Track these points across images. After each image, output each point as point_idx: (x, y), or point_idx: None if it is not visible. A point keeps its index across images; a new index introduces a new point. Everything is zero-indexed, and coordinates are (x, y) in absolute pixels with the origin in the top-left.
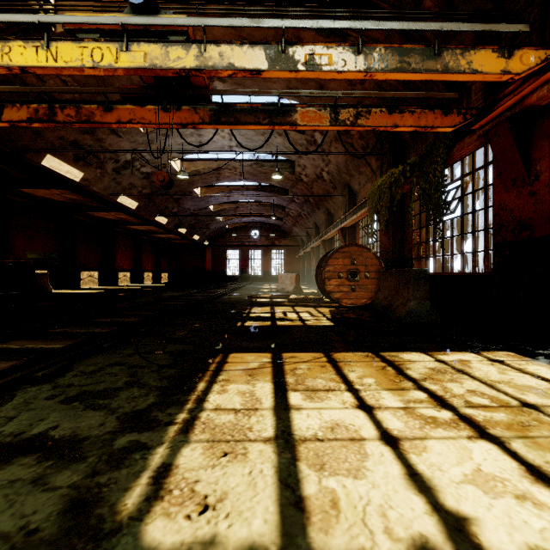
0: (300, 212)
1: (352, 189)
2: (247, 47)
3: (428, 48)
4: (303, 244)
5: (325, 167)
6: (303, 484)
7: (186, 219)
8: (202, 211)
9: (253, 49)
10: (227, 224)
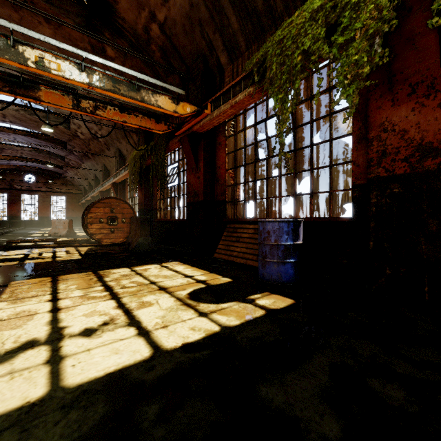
0: (80, 164)
1: (122, 153)
2: None
3: (132, 84)
4: (86, 193)
5: (98, 130)
6: None
7: None
8: None
9: None
10: None
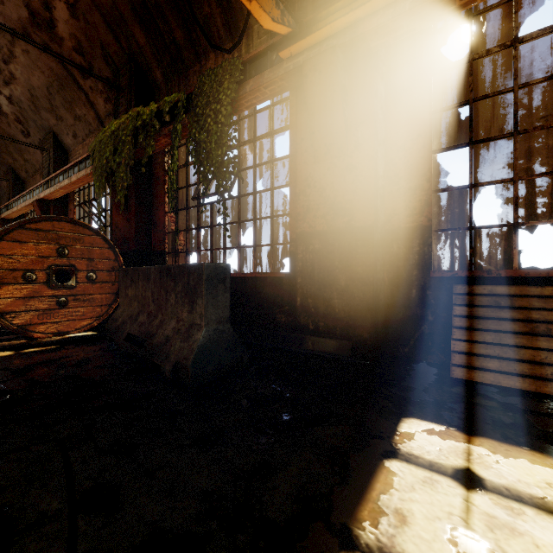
0: None
1: (62, 142)
2: None
3: None
4: None
5: (3, 85)
6: None
7: None
8: None
9: None
10: None
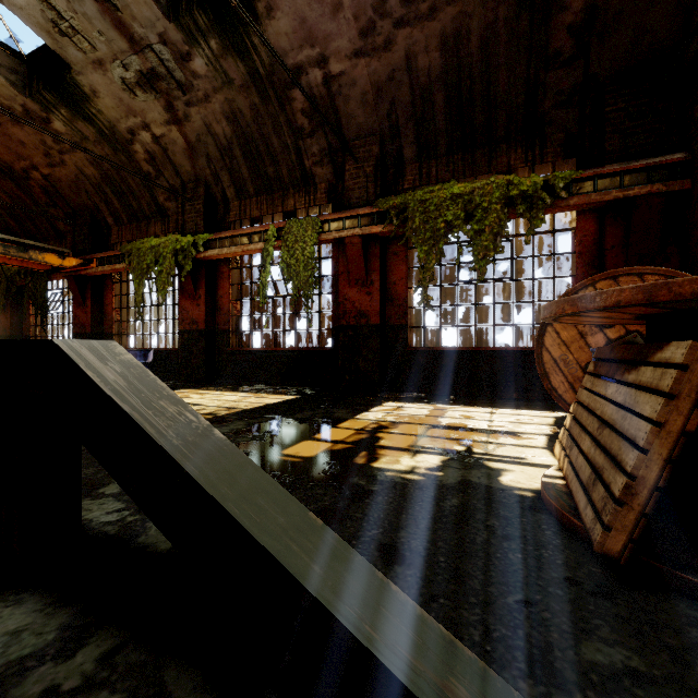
0: None
1: None
2: None
3: (21, 247)
4: None
5: None
6: None
7: None
8: None
9: None
10: None
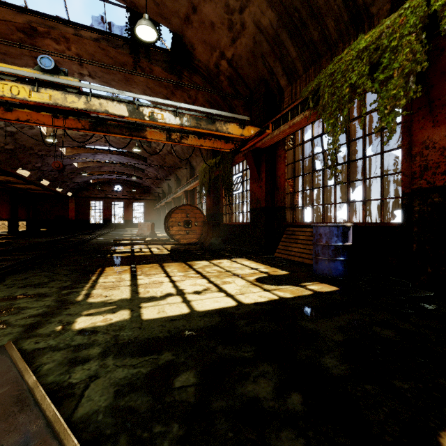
0: (156, 175)
1: (192, 164)
2: (116, 103)
3: (209, 119)
4: (160, 199)
5: (173, 147)
6: (139, 290)
7: (50, 173)
8: (66, 167)
9: (120, 104)
10: (91, 179)
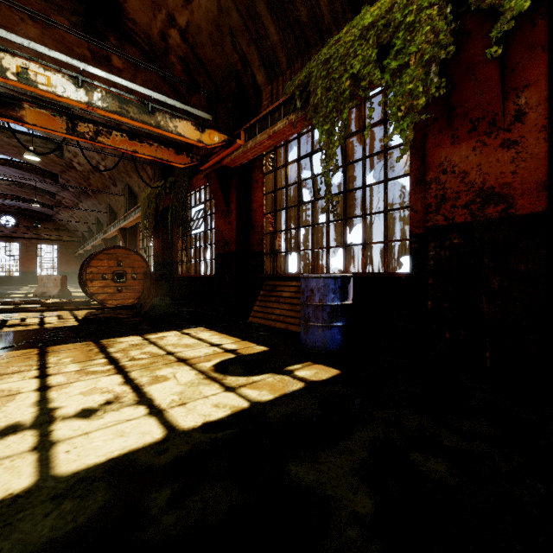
0: (77, 203)
1: (133, 190)
2: None
3: (144, 105)
4: (85, 240)
5: (101, 160)
6: None
7: None
8: None
9: None
10: None
